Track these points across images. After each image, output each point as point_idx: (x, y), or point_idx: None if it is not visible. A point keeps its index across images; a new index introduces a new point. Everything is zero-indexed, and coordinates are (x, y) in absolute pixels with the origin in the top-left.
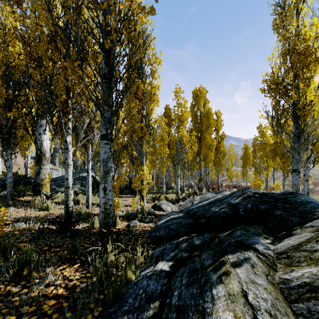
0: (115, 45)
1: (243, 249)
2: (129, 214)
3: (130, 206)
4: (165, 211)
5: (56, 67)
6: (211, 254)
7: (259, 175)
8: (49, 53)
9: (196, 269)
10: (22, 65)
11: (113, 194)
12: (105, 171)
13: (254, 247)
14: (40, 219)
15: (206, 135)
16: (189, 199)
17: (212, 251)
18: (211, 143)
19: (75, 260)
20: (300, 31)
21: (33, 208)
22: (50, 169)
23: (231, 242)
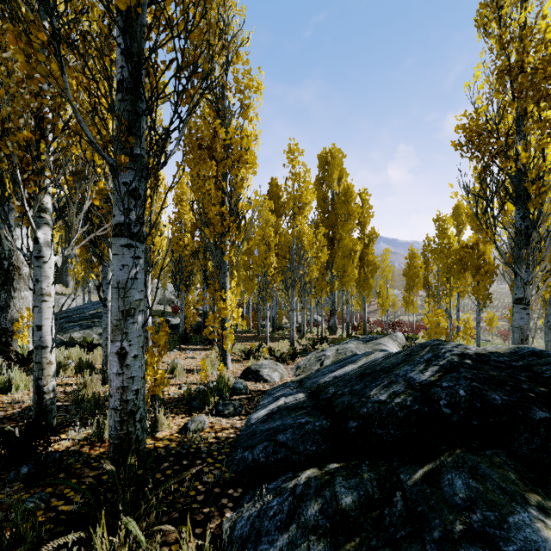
0: (142, 1)
1: None
2: (193, 394)
3: (198, 372)
4: (269, 382)
5: None
6: None
7: (437, 305)
8: None
9: None
10: None
11: (153, 357)
12: (123, 312)
13: None
14: None
15: (343, 233)
16: (314, 352)
17: None
18: (352, 247)
19: None
20: (533, 27)
21: None
22: (56, 294)
23: (454, 534)
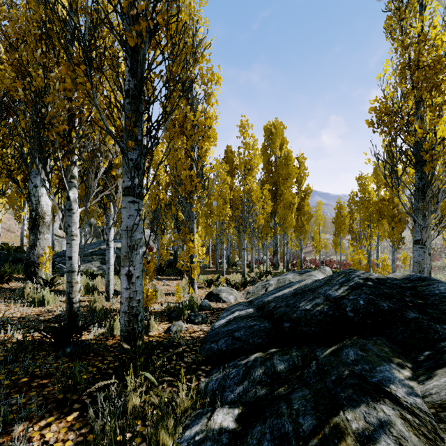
0: (145, 40)
1: (370, 396)
2: (172, 309)
3: (173, 295)
4: (226, 302)
5: (49, 76)
6: (309, 400)
7: (359, 246)
8: (38, 54)
9: (286, 435)
10: (3, 78)
11: (146, 280)
12: (130, 247)
13: (390, 392)
14: (27, 322)
15: (283, 189)
16: (260, 282)
17: (310, 393)
18: (291, 200)
19: (71, 405)
20: (427, 34)
21: (19, 302)
22: (59, 237)
23: (343, 375)
